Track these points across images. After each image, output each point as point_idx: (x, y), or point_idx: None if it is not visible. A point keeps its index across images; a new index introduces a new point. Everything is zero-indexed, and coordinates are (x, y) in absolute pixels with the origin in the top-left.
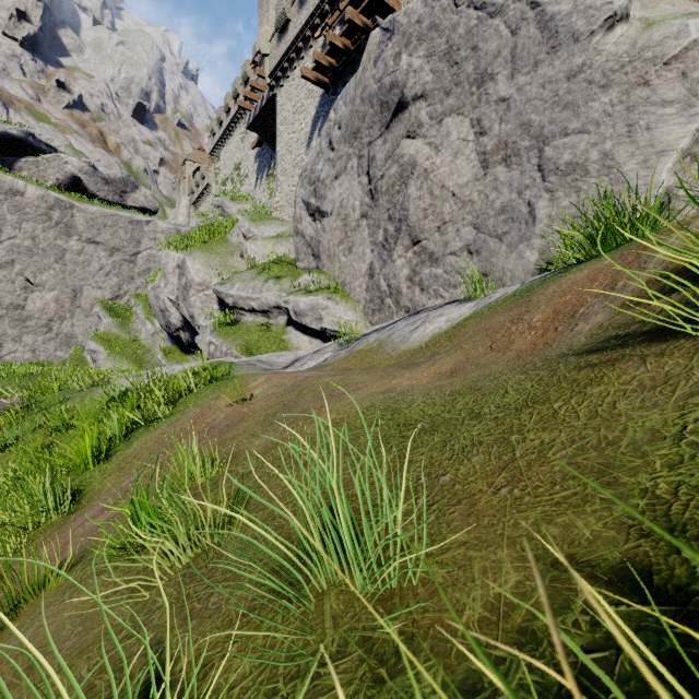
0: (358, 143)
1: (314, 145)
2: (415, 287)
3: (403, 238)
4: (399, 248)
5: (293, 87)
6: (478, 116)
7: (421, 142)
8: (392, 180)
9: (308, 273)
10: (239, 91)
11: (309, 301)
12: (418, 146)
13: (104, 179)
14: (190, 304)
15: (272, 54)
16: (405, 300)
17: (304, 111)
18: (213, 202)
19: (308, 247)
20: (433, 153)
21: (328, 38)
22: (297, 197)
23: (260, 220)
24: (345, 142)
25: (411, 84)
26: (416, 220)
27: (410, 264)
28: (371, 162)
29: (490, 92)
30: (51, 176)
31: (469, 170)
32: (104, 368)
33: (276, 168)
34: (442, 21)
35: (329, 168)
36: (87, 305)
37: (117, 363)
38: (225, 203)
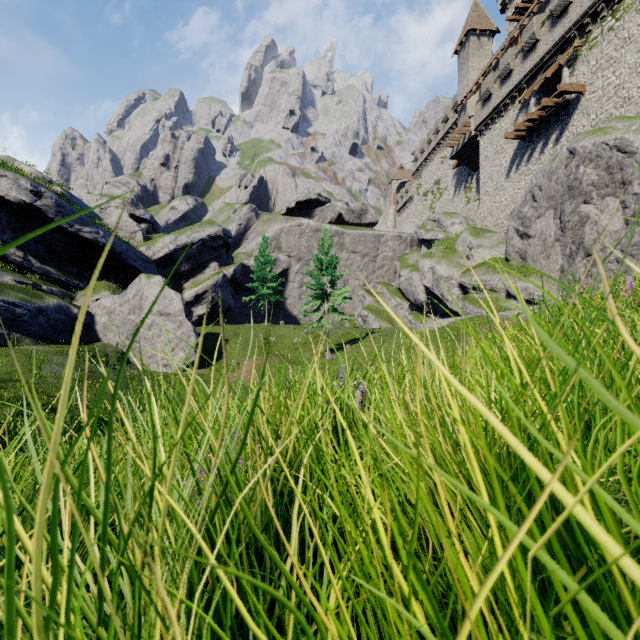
0: (553, 203)
1: (512, 176)
2: (588, 278)
3: (581, 253)
4: (579, 258)
5: (494, 136)
6: (623, 199)
7: (592, 207)
8: (575, 224)
9: (519, 270)
10: (440, 128)
11: (523, 286)
12: (590, 209)
13: (352, 210)
14: (441, 288)
15: (476, 115)
16: (582, 284)
17: (503, 153)
18: (429, 217)
19: (517, 253)
20: (599, 213)
21: (526, 117)
22: (509, 226)
23: (477, 234)
24: (544, 200)
25: (585, 180)
26: (589, 244)
27: (585, 266)
28: (561, 213)
29: (629, 189)
30: (329, 216)
31: (618, 224)
32: (375, 325)
33: (479, 190)
34: (603, 154)
35: (532, 211)
36: (351, 290)
37: (381, 322)
38: (441, 219)
